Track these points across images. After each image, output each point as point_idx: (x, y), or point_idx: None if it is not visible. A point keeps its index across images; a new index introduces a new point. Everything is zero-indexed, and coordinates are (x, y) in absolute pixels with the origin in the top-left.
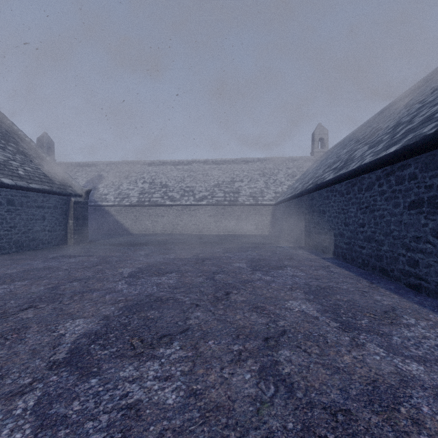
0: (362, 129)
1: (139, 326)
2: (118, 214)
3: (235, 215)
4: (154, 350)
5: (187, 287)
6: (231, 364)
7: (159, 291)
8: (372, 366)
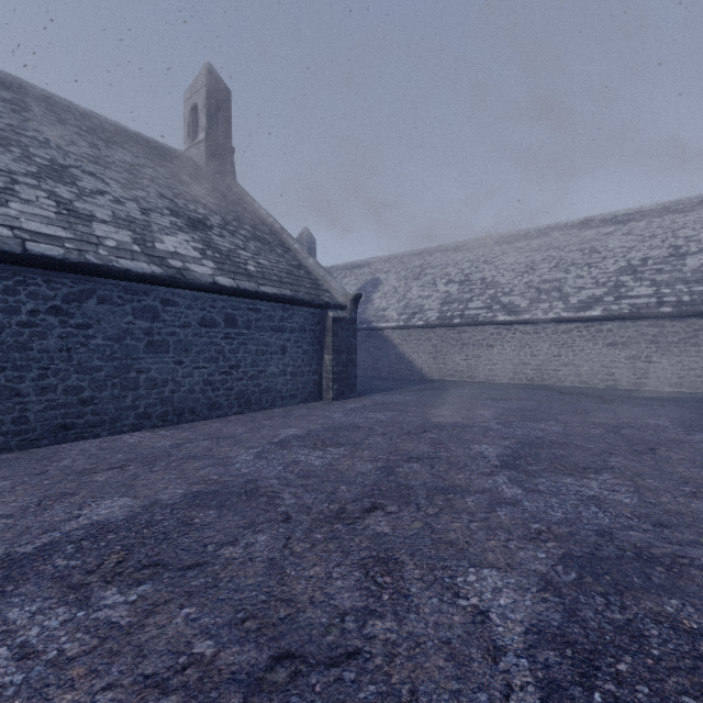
0: None
1: None
2: (404, 343)
3: (696, 342)
4: None
5: None
6: None
7: None
8: None
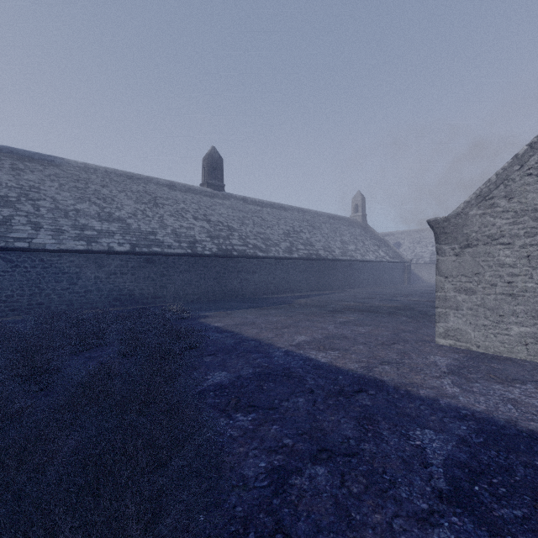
0: None
1: None
2: (415, 269)
3: None
4: None
5: None
6: None
7: None
8: None
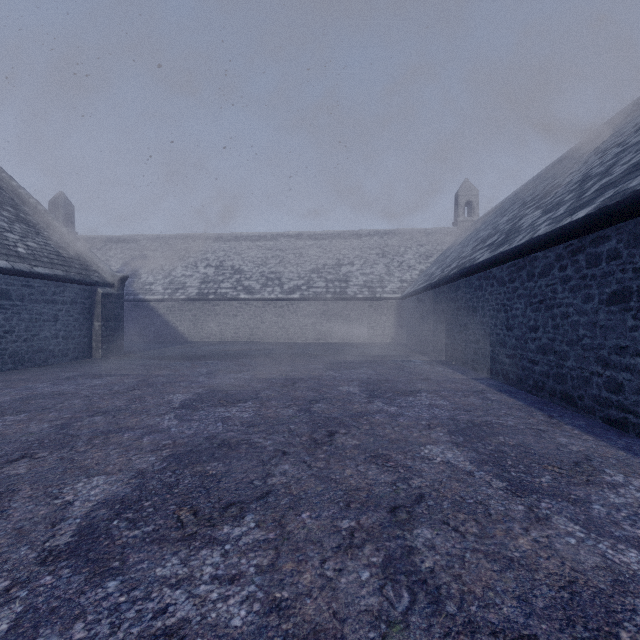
0: (529, 187)
1: (193, 488)
2: (169, 313)
3: (341, 315)
4: (214, 529)
5: (269, 424)
6: (338, 553)
7: (226, 430)
8: (565, 556)
